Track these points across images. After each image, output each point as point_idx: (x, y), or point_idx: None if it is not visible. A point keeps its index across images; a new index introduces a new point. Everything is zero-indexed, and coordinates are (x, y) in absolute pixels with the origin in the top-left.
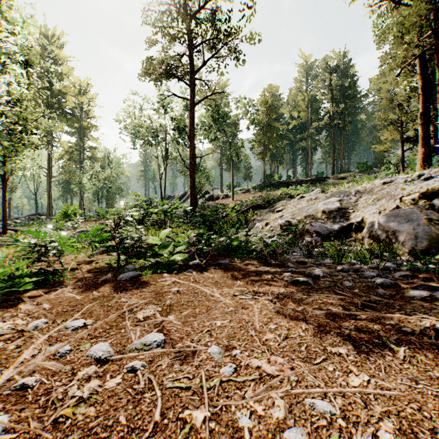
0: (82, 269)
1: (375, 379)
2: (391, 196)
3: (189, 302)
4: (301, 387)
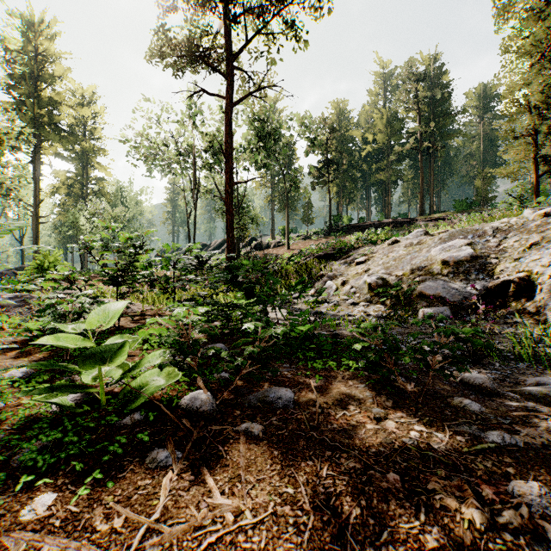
0: None
1: None
2: None
3: None
4: None
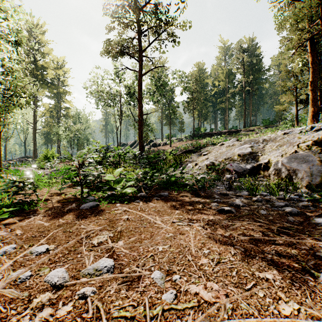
0: (53, 199)
1: (304, 307)
2: (290, 143)
3: (136, 229)
4: (237, 315)
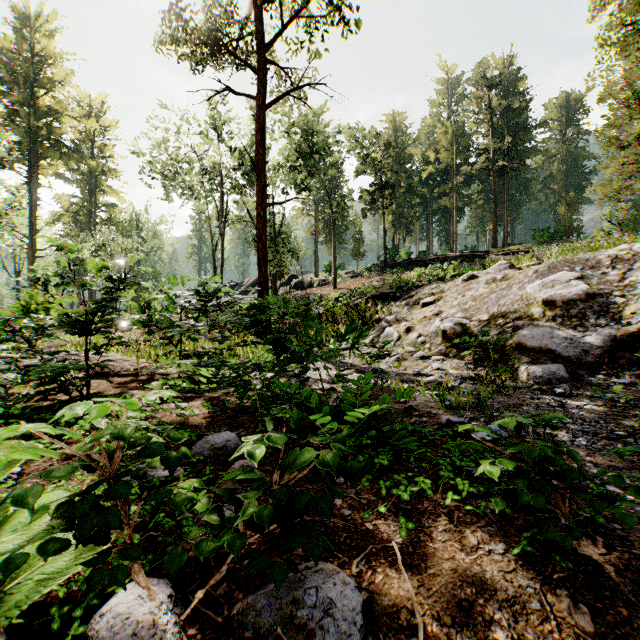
0: None
1: None
2: None
3: None
4: None
